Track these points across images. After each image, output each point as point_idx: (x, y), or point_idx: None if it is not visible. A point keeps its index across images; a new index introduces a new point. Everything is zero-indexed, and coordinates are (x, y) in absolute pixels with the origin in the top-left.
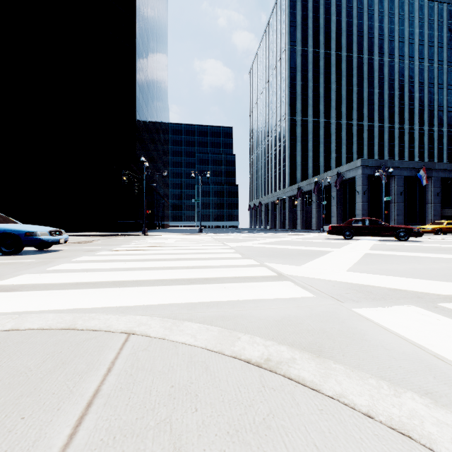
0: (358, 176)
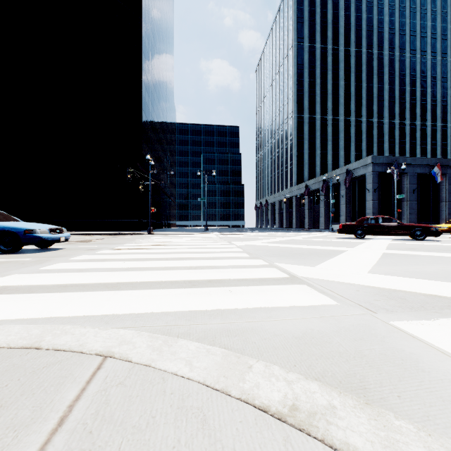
0: (368, 174)
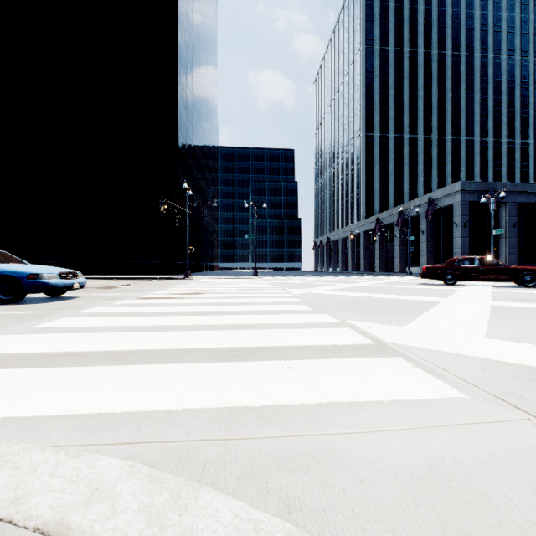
0: (456, 204)
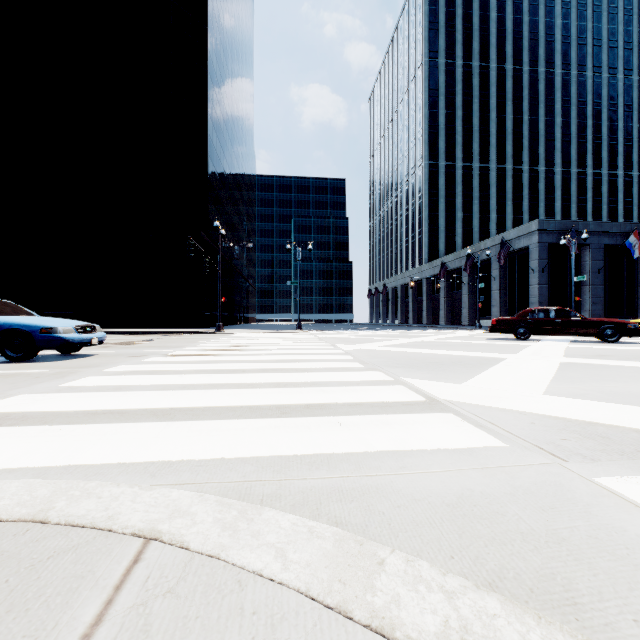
0: (533, 246)
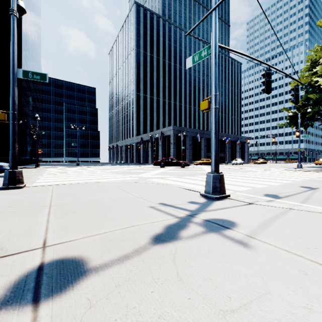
0: (171, 135)
